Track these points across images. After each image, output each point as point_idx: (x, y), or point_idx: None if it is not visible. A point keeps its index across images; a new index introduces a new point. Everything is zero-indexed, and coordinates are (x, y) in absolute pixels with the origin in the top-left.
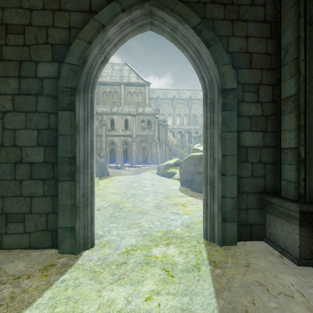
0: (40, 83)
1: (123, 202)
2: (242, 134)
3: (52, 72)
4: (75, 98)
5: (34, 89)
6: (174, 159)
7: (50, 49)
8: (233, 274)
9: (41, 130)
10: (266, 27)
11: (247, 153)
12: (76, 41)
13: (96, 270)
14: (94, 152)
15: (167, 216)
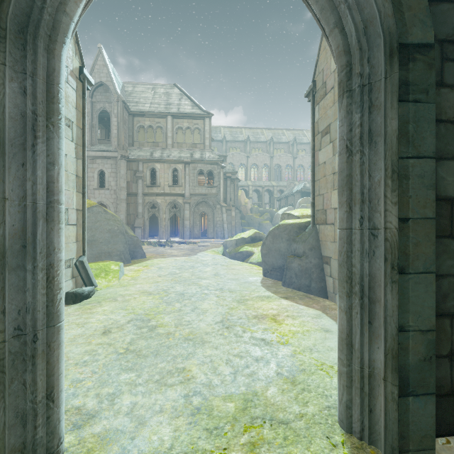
0: None
1: (160, 313)
2: (441, 167)
3: None
4: None
5: None
6: (250, 231)
7: None
8: None
9: None
10: None
11: (452, 214)
12: None
13: None
14: (60, 211)
15: (246, 349)
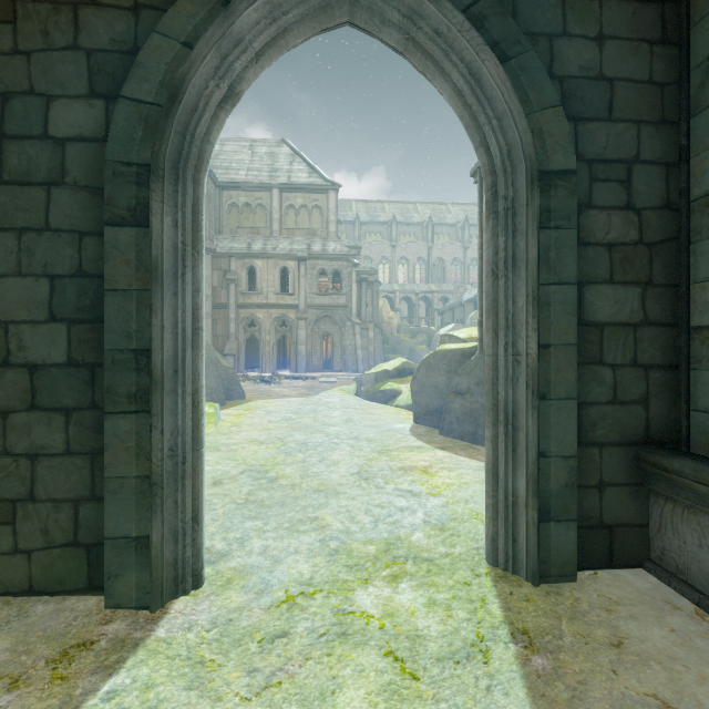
0: (58, 154)
1: (279, 464)
2: (589, 292)
3: (90, 123)
4: (150, 191)
5: (42, 169)
6: (396, 360)
7: (84, 62)
8: (584, 671)
9: (61, 279)
10: (650, 14)
11: (602, 340)
12: (152, 40)
13: (204, 658)
14: (203, 337)
15: (389, 500)
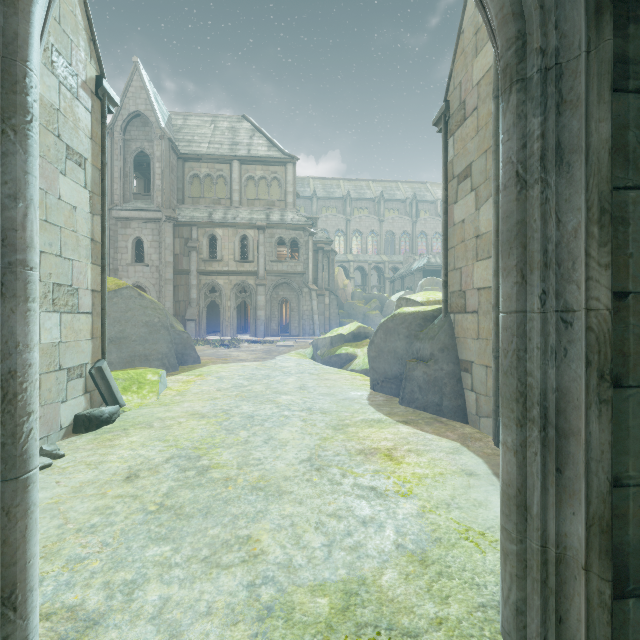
0: None
1: (216, 447)
2: None
3: None
4: None
5: None
6: (351, 325)
7: None
8: None
9: None
10: None
11: None
12: None
13: None
14: (28, 280)
15: (347, 504)
